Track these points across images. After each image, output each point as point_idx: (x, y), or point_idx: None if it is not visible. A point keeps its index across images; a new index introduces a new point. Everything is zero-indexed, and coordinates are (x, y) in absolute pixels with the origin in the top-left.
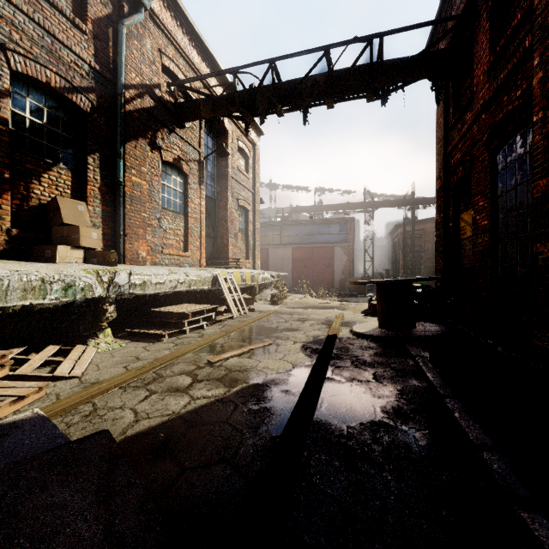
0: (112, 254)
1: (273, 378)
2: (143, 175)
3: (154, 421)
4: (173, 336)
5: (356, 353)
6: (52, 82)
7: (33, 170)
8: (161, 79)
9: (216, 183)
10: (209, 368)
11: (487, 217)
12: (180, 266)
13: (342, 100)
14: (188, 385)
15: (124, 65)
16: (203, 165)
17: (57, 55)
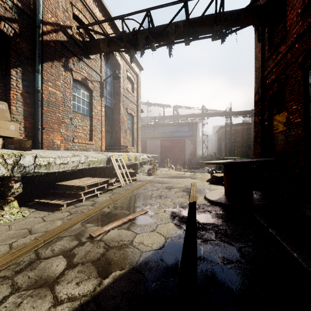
0: (27, 141)
1: (147, 259)
2: (58, 87)
3: None
4: (72, 205)
5: (215, 222)
6: None
7: None
8: (73, 23)
9: (113, 98)
10: (89, 244)
11: (300, 116)
12: (87, 150)
13: (195, 39)
14: (59, 274)
15: (42, 7)
16: (103, 85)
17: None
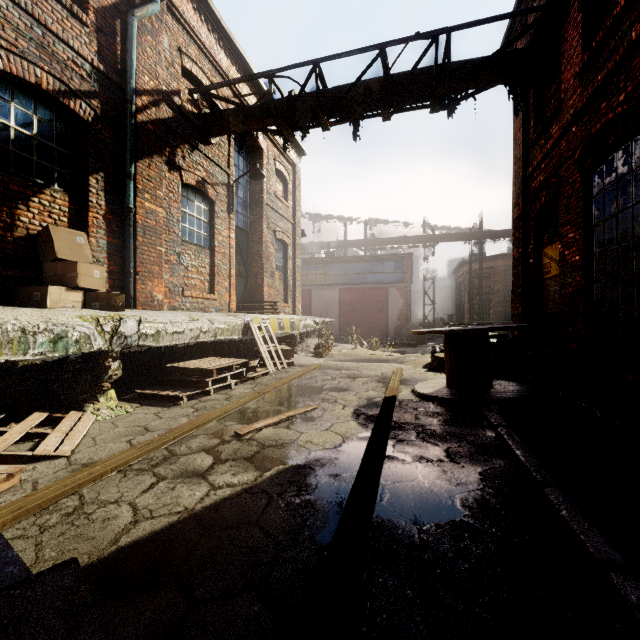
0: (119, 296)
1: (318, 457)
2: (159, 200)
3: (159, 523)
4: (194, 399)
5: (421, 421)
6: (44, 84)
7: (19, 192)
8: (182, 85)
9: (249, 211)
10: (237, 442)
11: (579, 252)
12: (205, 311)
13: (401, 111)
14: (208, 467)
15: (135, 66)
16: (233, 190)
17: (50, 50)
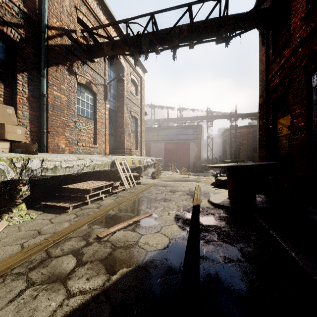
0: (34, 145)
1: (152, 258)
2: (62, 91)
3: None
4: (77, 207)
5: (218, 224)
6: None
7: None
8: (77, 27)
9: (116, 100)
10: (96, 244)
11: (304, 120)
12: (91, 154)
13: (199, 43)
14: (70, 271)
15: (47, 12)
16: (107, 88)
17: None
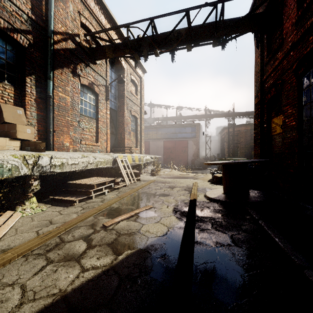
0: (42, 144)
1: (153, 243)
2: (67, 92)
3: (37, 306)
4: (83, 201)
5: (213, 216)
6: None
7: None
8: (80, 31)
9: (117, 100)
10: (103, 232)
11: (295, 120)
12: (93, 152)
13: (197, 46)
14: (82, 252)
15: (53, 18)
16: (108, 89)
17: (2, 5)
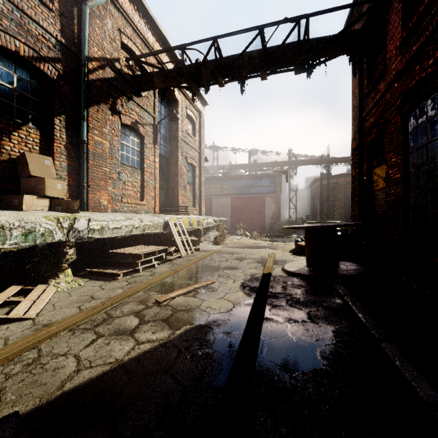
0: (75, 202)
1: (215, 319)
2: (105, 135)
3: (95, 371)
4: (128, 275)
5: (289, 292)
6: (21, 51)
7: (3, 128)
8: (121, 54)
9: (168, 143)
10: (156, 308)
11: (399, 171)
12: (137, 213)
13: (274, 73)
14: (134, 327)
15: (88, 40)
16: (157, 129)
17: (26, 28)
